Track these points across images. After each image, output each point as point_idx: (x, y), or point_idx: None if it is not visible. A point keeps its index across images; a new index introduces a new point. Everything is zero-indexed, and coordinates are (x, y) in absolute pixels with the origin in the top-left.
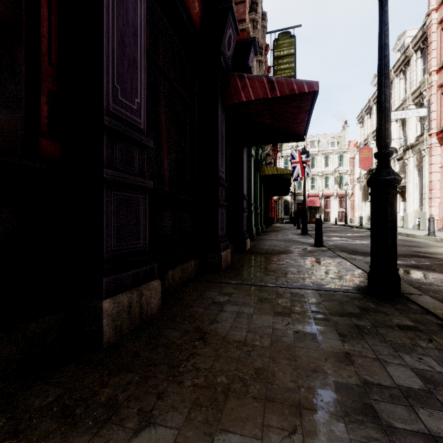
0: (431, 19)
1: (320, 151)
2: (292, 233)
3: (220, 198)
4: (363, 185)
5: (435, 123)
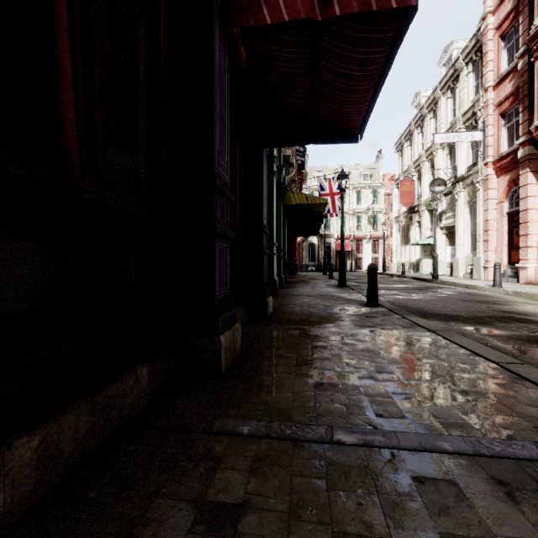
0: (487, 24)
1: (351, 184)
2: (326, 285)
3: (218, 220)
4: (403, 226)
5: (491, 150)
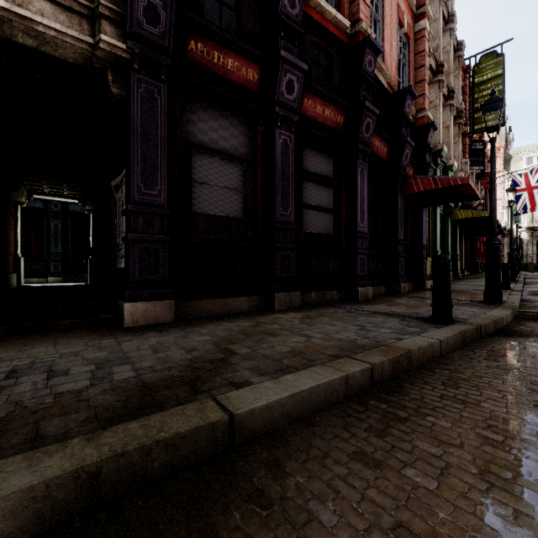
0: None
1: None
2: None
3: (400, 252)
4: None
5: None
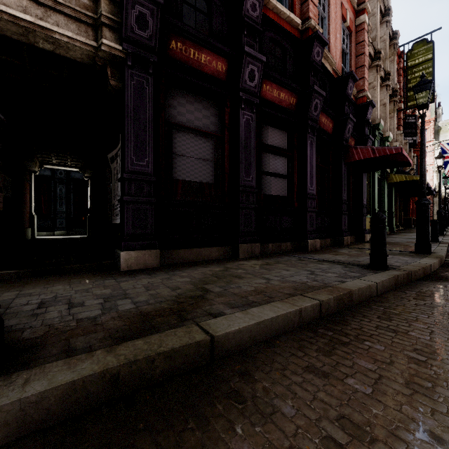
0: None
1: None
2: None
3: (343, 210)
4: None
5: None
